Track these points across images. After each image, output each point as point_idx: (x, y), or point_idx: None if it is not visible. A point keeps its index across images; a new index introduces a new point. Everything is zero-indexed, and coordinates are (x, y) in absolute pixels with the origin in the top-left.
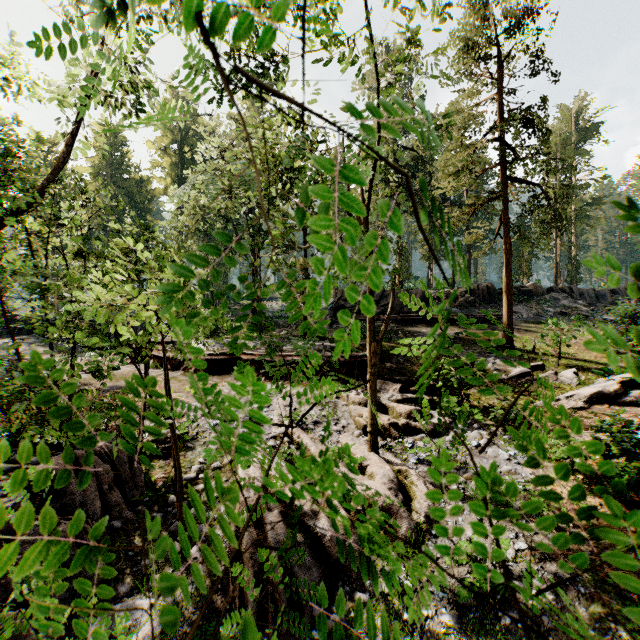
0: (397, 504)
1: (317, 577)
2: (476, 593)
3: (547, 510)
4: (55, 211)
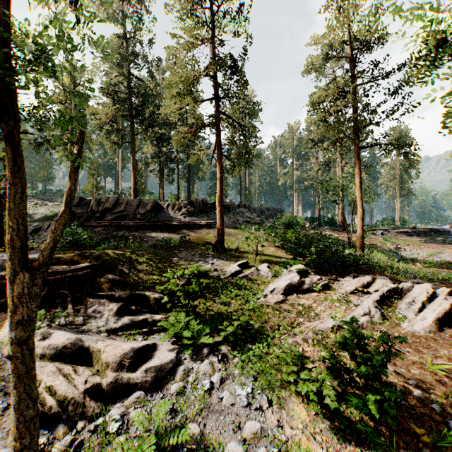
0: None
1: None
2: None
3: None
4: None
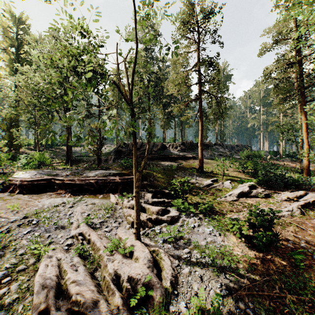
0: (153, 278)
1: None
2: None
3: (233, 264)
4: None
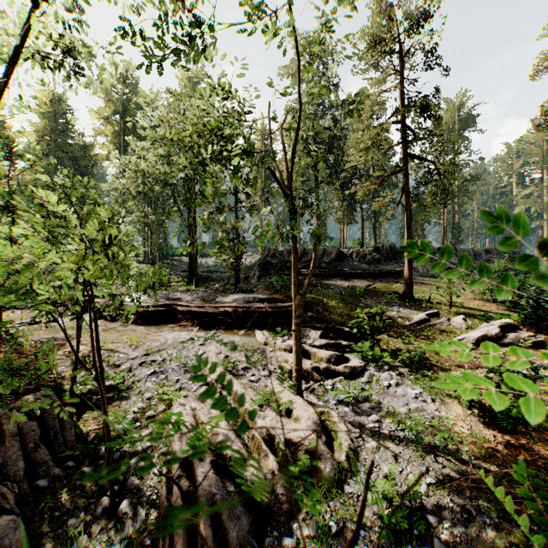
0: (321, 446)
1: (247, 525)
2: (394, 529)
3: (452, 444)
4: None
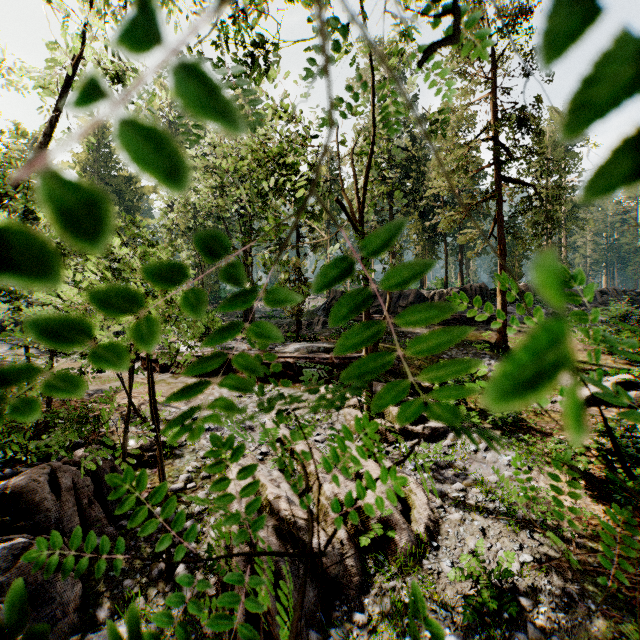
0: (396, 515)
1: (313, 597)
2: (481, 611)
3: (551, 519)
4: (31, 205)
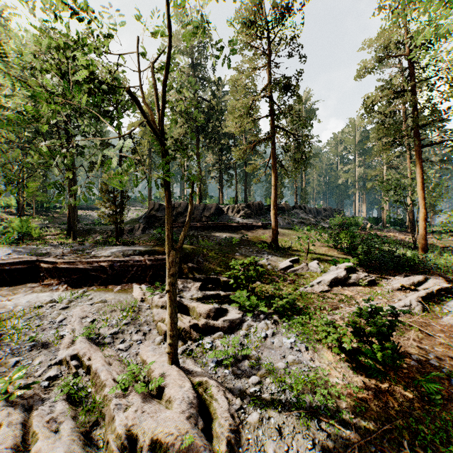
0: (197, 440)
1: None
2: None
3: (332, 403)
4: None
